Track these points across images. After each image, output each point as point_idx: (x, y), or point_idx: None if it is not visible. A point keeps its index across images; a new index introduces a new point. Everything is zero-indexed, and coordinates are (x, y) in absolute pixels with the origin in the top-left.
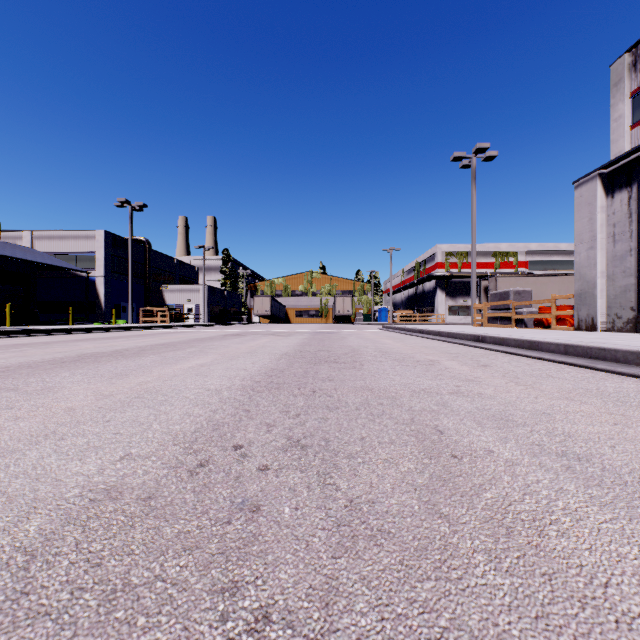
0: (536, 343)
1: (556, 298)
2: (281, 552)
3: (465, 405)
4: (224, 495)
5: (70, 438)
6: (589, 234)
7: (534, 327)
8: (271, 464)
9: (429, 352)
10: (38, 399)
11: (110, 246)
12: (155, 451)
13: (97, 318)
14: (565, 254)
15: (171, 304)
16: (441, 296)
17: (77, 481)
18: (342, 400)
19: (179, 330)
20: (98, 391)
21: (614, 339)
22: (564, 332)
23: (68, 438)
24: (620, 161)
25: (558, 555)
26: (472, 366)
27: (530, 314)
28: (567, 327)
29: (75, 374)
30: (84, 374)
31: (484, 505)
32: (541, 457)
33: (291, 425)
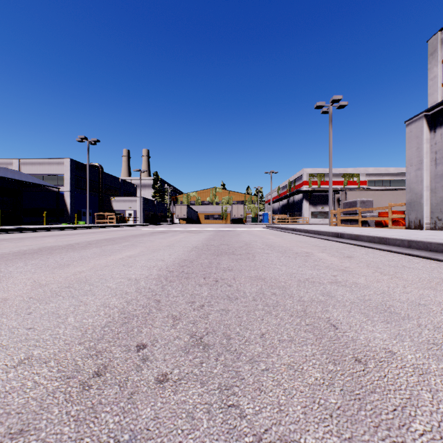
0: (384, 239)
1: (392, 206)
2: None
3: (347, 295)
4: (110, 427)
5: None
6: (417, 159)
7: (375, 226)
8: (171, 372)
9: (303, 245)
10: None
11: (74, 169)
12: (57, 352)
13: (65, 220)
14: (393, 175)
15: (117, 210)
16: (306, 205)
17: None
18: (240, 290)
19: (121, 228)
20: (37, 281)
21: (442, 236)
22: (399, 230)
23: None
24: (440, 105)
25: None
26: (339, 257)
27: (372, 217)
28: (400, 226)
29: (27, 264)
30: (34, 264)
31: None
32: None
33: (195, 318)
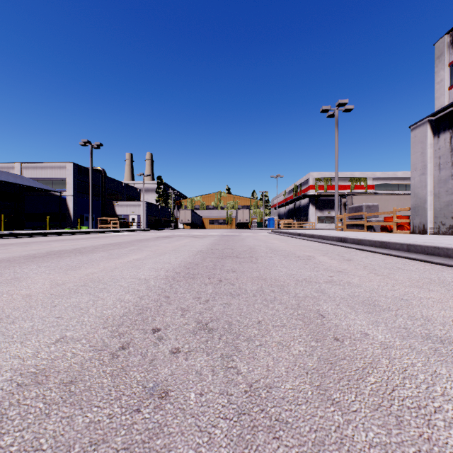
0: (385, 243)
1: (397, 210)
2: (184, 447)
3: (339, 292)
4: (138, 379)
5: (19, 322)
6: (421, 164)
7: (380, 231)
8: (182, 347)
9: (306, 250)
10: (5, 287)
11: (77, 174)
12: (86, 334)
13: (67, 225)
14: (401, 179)
15: (120, 215)
16: (312, 209)
17: (12, 364)
18: (242, 288)
19: (125, 233)
20: (54, 280)
21: (442, 240)
22: (403, 235)
23: (18, 322)
24: (444, 111)
25: (452, 451)
26: (339, 260)
27: (377, 222)
28: (405, 231)
29: (40, 266)
30: (47, 266)
31: (370, 390)
32: (410, 340)
33: (201, 310)
